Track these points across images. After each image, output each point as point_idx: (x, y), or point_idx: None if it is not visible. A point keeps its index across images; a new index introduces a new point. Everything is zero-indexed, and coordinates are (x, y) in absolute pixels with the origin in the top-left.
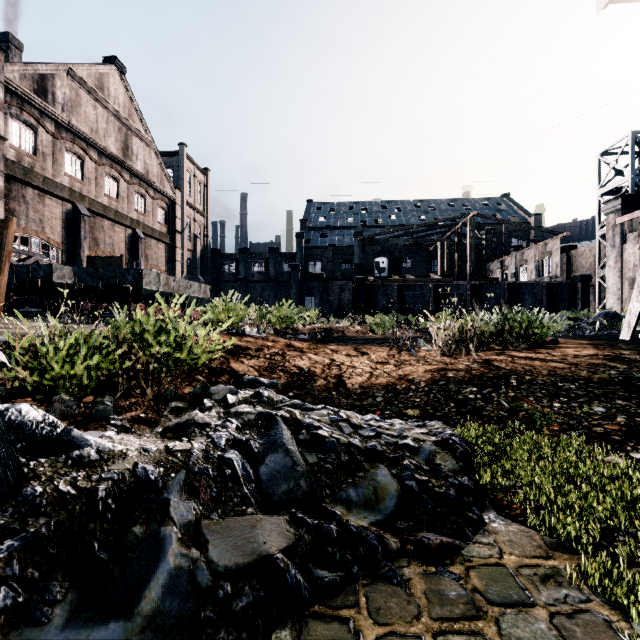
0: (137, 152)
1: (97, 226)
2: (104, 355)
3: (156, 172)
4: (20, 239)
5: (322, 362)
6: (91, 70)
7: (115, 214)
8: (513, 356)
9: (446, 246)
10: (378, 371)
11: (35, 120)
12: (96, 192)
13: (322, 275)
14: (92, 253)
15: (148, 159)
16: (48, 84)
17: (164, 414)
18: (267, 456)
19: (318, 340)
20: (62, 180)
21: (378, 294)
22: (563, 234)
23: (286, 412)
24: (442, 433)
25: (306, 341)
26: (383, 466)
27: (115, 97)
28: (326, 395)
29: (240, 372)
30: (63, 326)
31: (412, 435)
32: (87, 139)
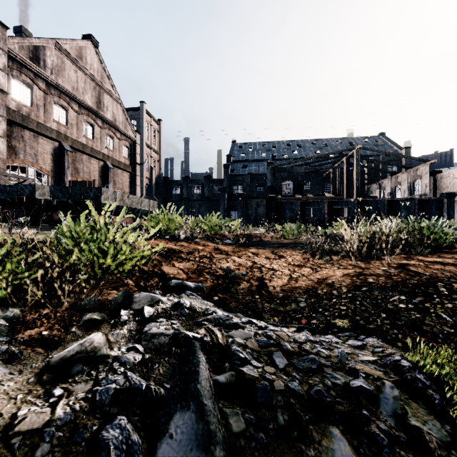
0: (107, 105)
1: (78, 159)
2: (14, 263)
3: (121, 120)
4: (21, 168)
5: (245, 264)
6: (73, 44)
7: (91, 150)
8: (422, 261)
9: (337, 172)
10: (296, 274)
11: (31, 80)
12: (77, 134)
13: (243, 194)
14: (74, 179)
15: (115, 110)
16: (40, 53)
17: (72, 330)
18: (173, 416)
19: (241, 244)
20: (51, 125)
21: (285, 209)
22: (431, 161)
23: (206, 331)
24: (396, 364)
25: (231, 245)
26: (339, 433)
27: (91, 64)
28: (249, 299)
29: (169, 275)
30: (34, 232)
31: (362, 368)
32: (70, 95)
